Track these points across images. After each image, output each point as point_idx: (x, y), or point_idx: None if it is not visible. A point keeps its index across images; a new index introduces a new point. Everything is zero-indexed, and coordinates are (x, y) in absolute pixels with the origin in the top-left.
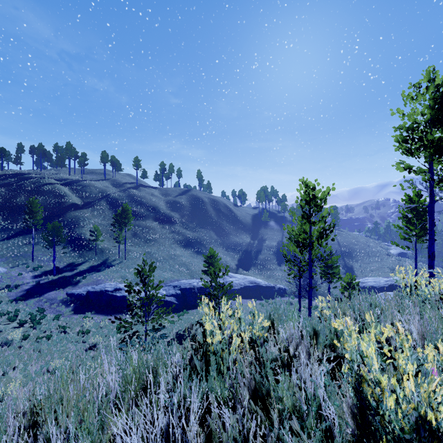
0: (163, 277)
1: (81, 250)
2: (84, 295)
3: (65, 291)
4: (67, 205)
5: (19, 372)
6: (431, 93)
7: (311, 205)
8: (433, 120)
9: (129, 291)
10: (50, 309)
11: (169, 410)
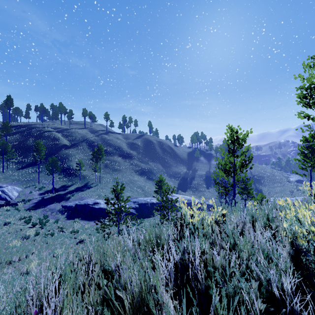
0: (126, 195)
1: (70, 176)
2: (73, 207)
3: (60, 204)
4: (60, 146)
5: (35, 256)
6: None
7: (234, 143)
8: None
9: (107, 203)
10: (51, 215)
11: (181, 251)
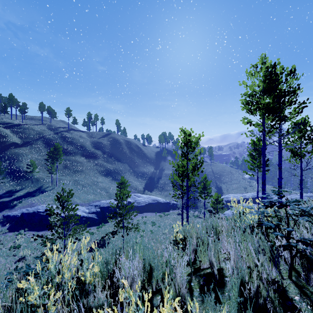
0: (87, 199)
1: (19, 179)
2: (19, 216)
3: (2, 213)
4: (8, 144)
5: None
6: (263, 71)
7: (188, 146)
8: (264, 90)
9: (49, 213)
10: None
11: None
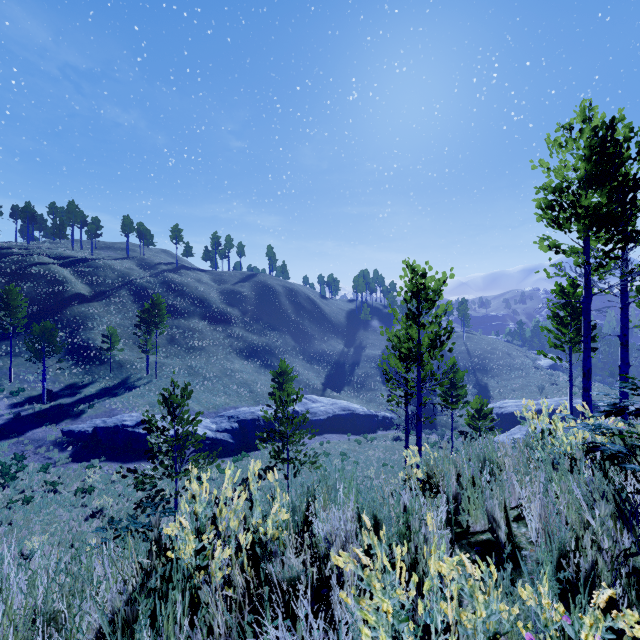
0: (214, 403)
1: (88, 364)
2: (90, 433)
3: (60, 426)
4: (68, 297)
5: None
6: (587, 138)
7: (420, 299)
8: (589, 177)
9: (149, 428)
10: (34, 455)
11: None
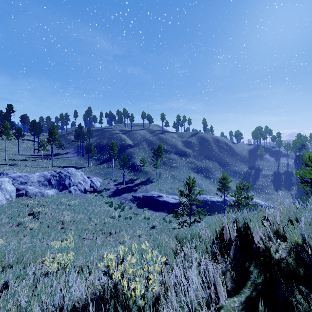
0: (184, 191)
1: (135, 171)
2: (141, 198)
3: (131, 194)
4: (126, 145)
5: (124, 232)
6: None
7: None
8: None
9: (181, 194)
10: (125, 203)
11: None
